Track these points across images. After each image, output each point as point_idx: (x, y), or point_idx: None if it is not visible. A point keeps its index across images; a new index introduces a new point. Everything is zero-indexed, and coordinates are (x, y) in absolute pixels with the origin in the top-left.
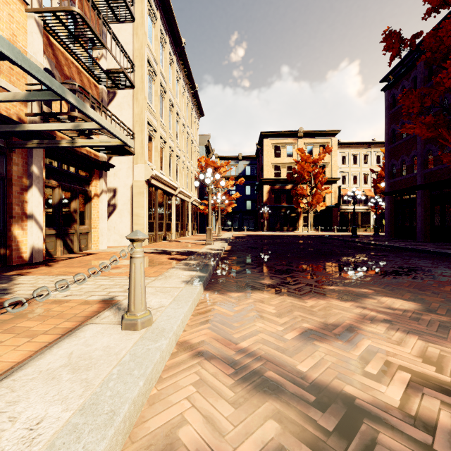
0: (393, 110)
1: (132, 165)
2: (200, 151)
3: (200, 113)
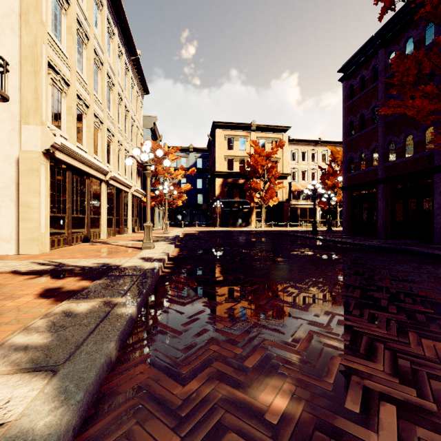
0: (351, 101)
1: (19, 127)
2: (144, 135)
3: (144, 90)
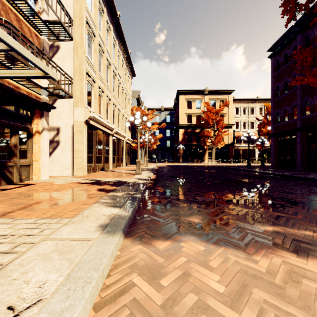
0: (277, 72)
1: (73, 108)
2: (132, 103)
3: (132, 74)
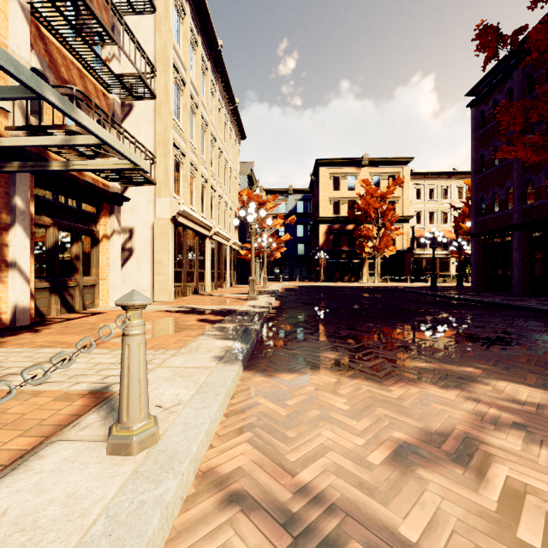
0: (482, 131)
1: (154, 199)
2: (241, 183)
3: (241, 135)
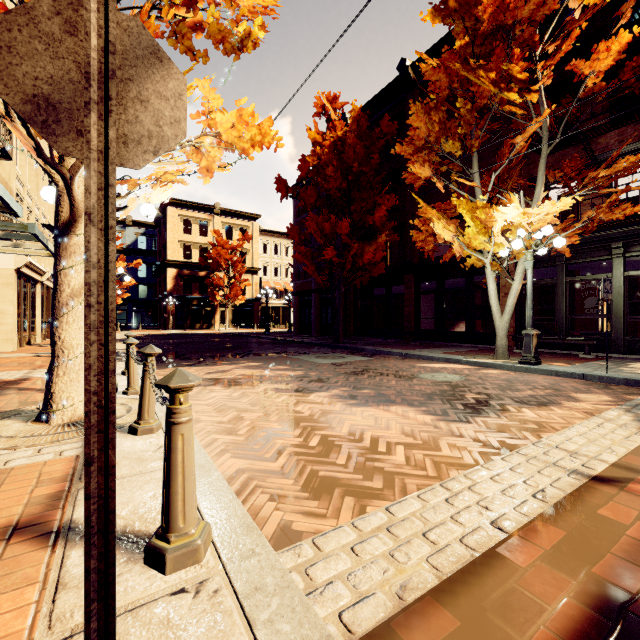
0: (298, 219)
1: None
2: None
3: None
